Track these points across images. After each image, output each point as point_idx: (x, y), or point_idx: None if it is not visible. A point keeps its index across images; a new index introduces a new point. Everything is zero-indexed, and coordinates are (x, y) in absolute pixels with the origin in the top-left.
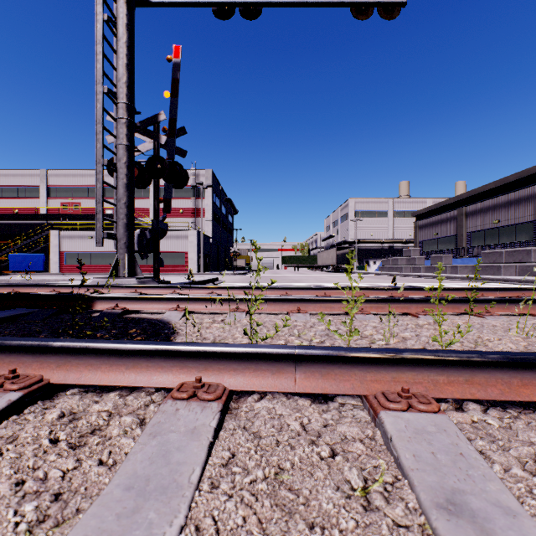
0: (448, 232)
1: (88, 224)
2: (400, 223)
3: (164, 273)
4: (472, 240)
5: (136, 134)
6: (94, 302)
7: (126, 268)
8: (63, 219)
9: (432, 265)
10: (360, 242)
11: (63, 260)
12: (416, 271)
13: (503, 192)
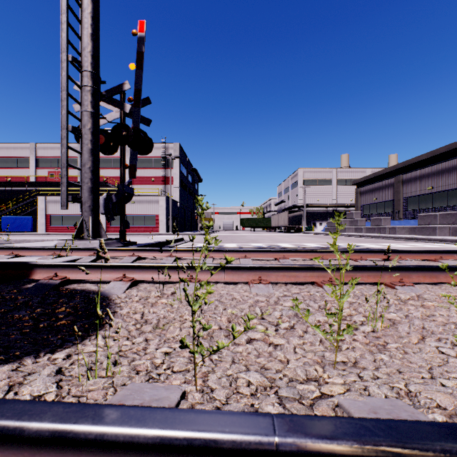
0: (386, 197)
1: (71, 190)
2: (343, 189)
3: (137, 233)
4: (408, 204)
5: (104, 104)
6: (32, 270)
7: (90, 230)
8: (50, 186)
9: (372, 227)
10: (308, 206)
11: (49, 221)
12: (358, 232)
13: (434, 162)
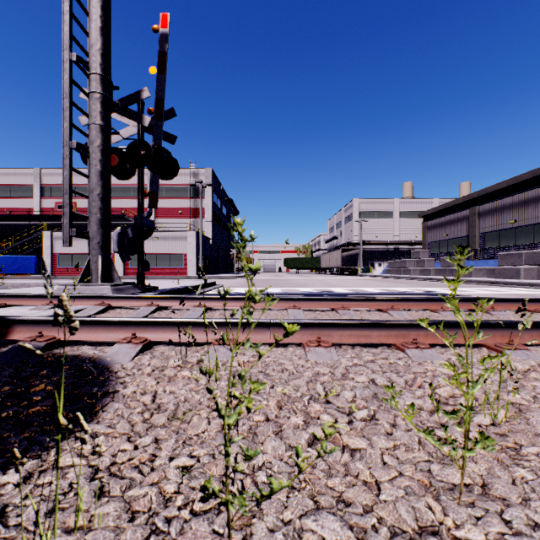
0: (459, 233)
1: (83, 224)
2: (406, 224)
3: (161, 276)
4: (486, 241)
5: (118, 117)
6: (10, 328)
7: (100, 273)
8: (57, 220)
9: (443, 268)
10: (365, 243)
11: (55, 262)
12: (425, 274)
13: (516, 191)
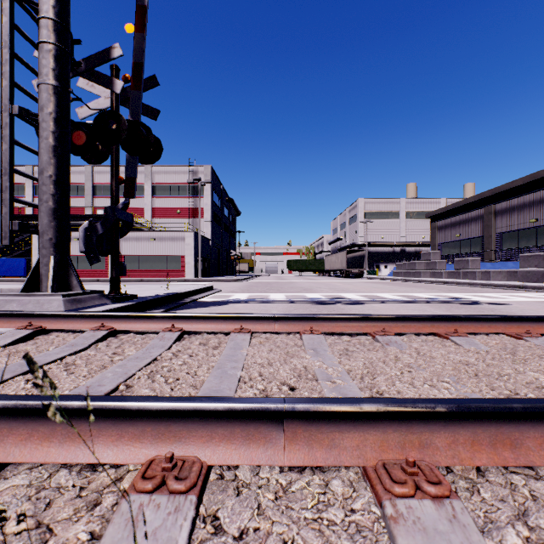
0: (473, 233)
1: (77, 225)
2: (413, 224)
3: (157, 279)
4: (503, 242)
5: (87, 86)
6: None
7: (50, 279)
8: None
9: (456, 270)
10: (370, 245)
11: None
12: (437, 277)
13: (532, 189)
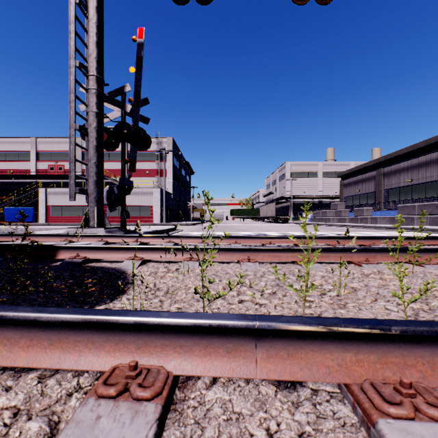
0: (368, 189)
1: None
2: (328, 182)
3: (133, 223)
4: (389, 196)
5: (106, 104)
6: (57, 252)
7: (96, 219)
8: (49, 179)
9: (355, 217)
10: (295, 197)
11: (49, 212)
12: (342, 222)
13: (414, 156)
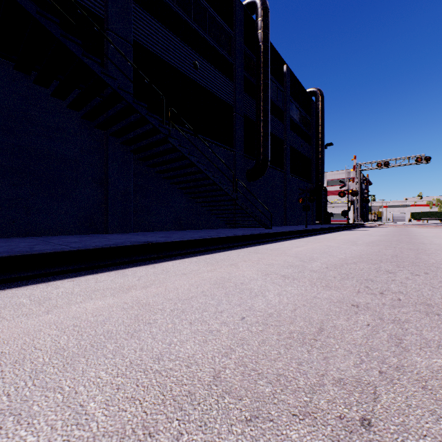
0: None
1: None
2: None
3: None
4: None
5: None
6: None
7: (360, 220)
8: None
9: None
10: None
11: None
12: None
13: None
